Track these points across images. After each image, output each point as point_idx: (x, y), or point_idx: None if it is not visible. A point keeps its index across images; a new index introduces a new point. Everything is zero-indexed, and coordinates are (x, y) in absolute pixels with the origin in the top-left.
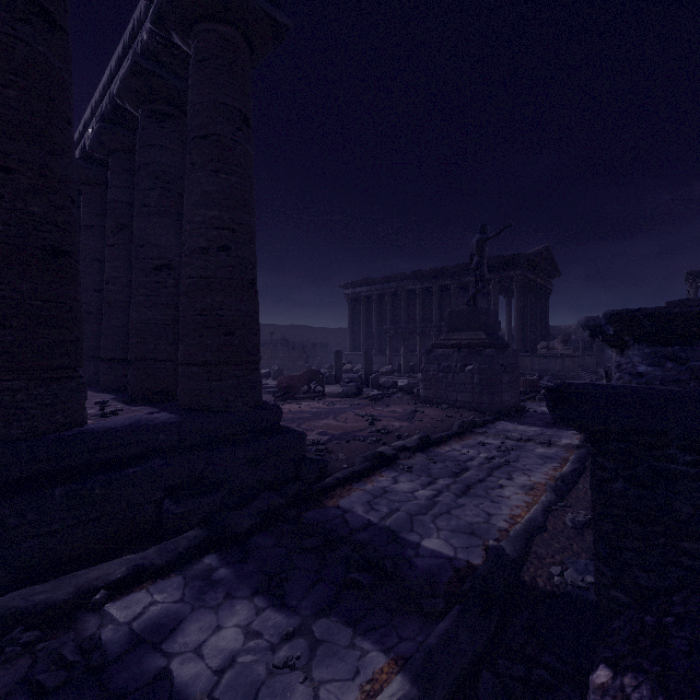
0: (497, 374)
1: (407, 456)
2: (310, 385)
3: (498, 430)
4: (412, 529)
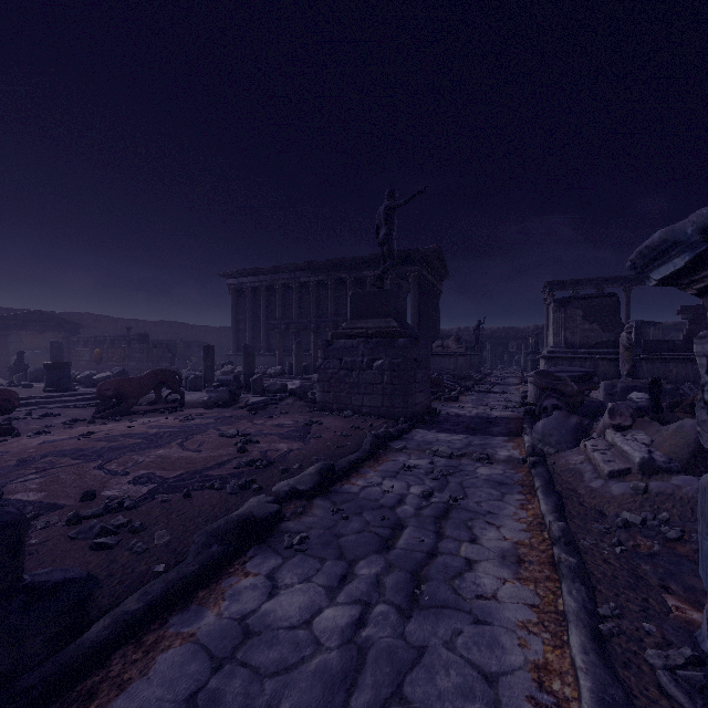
0: (411, 370)
1: (298, 511)
2: (159, 392)
3: (418, 442)
4: None
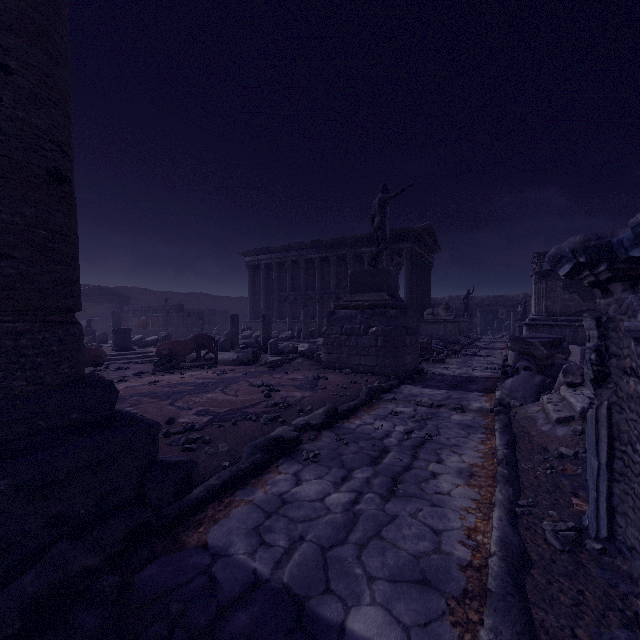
0: (400, 336)
1: (312, 438)
2: (199, 352)
3: (405, 395)
4: (328, 587)
